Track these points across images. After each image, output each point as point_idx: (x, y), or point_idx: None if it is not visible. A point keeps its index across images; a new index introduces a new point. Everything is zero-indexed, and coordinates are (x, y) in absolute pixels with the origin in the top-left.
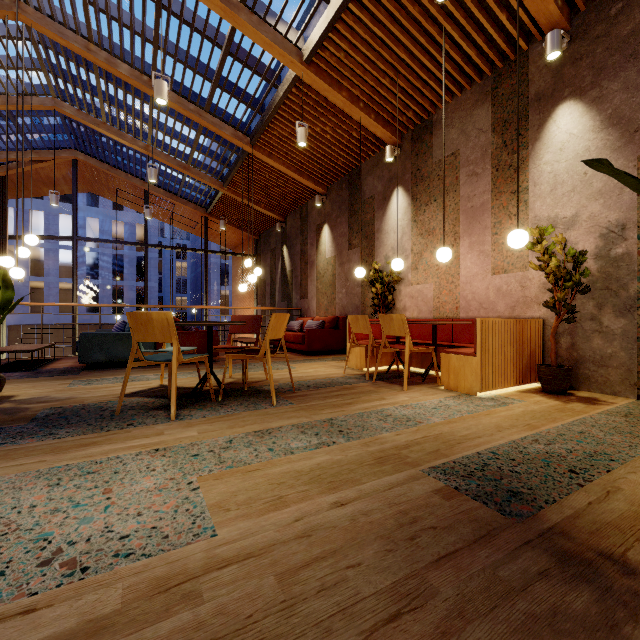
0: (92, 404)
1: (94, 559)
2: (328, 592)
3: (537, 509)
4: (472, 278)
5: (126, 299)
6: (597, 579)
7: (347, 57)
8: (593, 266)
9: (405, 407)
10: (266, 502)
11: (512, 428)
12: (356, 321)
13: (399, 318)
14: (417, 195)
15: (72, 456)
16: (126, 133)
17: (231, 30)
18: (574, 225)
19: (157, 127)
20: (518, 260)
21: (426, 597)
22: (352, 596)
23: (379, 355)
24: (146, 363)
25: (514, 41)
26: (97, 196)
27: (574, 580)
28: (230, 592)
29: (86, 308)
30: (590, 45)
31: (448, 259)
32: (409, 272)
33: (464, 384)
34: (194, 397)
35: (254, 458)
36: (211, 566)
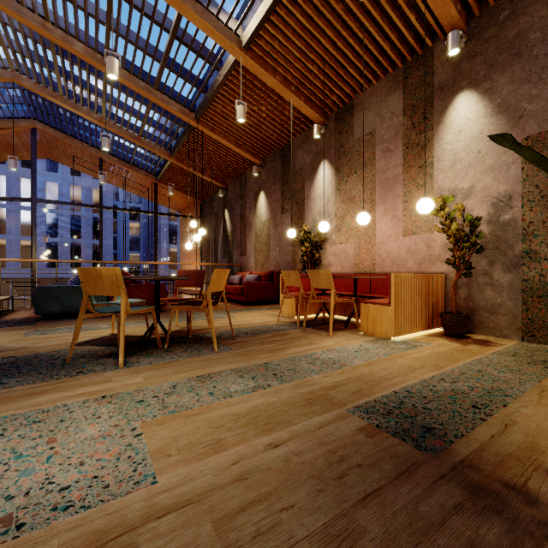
0: (44, 353)
1: (31, 514)
2: (263, 537)
3: (448, 443)
4: (386, 239)
5: (83, 255)
6: (505, 510)
7: (280, 46)
8: (486, 230)
9: (331, 351)
10: (205, 446)
11: (422, 368)
12: (288, 275)
13: (325, 273)
14: (340, 167)
15: (19, 405)
16: (82, 106)
17: (177, 16)
18: (470, 195)
19: (110, 101)
20: (424, 224)
21: (355, 537)
22: (286, 540)
23: (308, 305)
24: (96, 315)
25: (421, 39)
26: (56, 163)
27: (485, 512)
28: (167, 543)
29: (46, 263)
30: (483, 44)
31: (367, 222)
32: (333, 233)
33: (380, 330)
34: (142, 345)
35: (196, 402)
36: (150, 516)
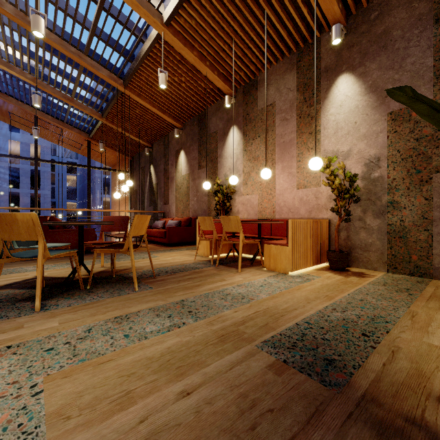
0: None
1: None
2: None
3: (349, 376)
4: (284, 191)
5: (22, 203)
6: None
7: (197, 25)
8: (360, 184)
9: (240, 286)
10: (112, 401)
11: (317, 299)
12: (204, 221)
13: (235, 219)
14: (247, 132)
15: None
16: (15, 65)
17: None
18: (349, 157)
19: (43, 63)
20: (313, 179)
21: None
22: None
23: (220, 246)
24: (13, 259)
25: (311, 30)
26: None
27: None
28: None
29: None
30: (358, 37)
31: (269, 177)
32: (241, 186)
33: (280, 266)
34: (65, 286)
35: (109, 347)
36: None
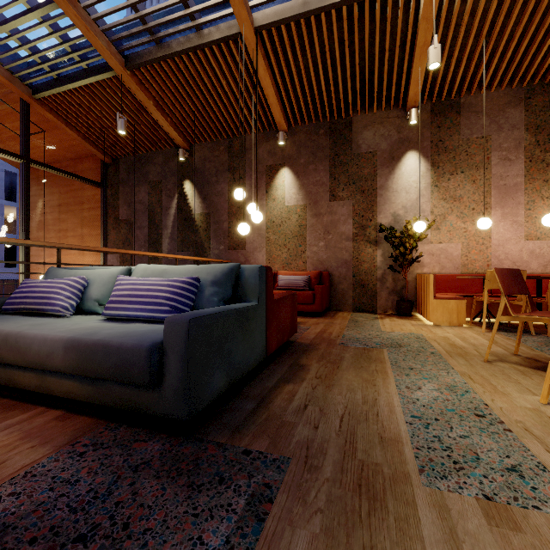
0: None
1: None
2: None
3: None
4: (505, 242)
5: None
6: None
7: None
8: None
9: None
10: None
11: None
12: None
13: None
14: (439, 163)
15: None
16: None
17: None
18: None
19: None
20: None
21: None
22: None
23: None
24: None
25: (548, 69)
26: None
27: None
28: None
29: None
30: None
31: None
32: (428, 231)
33: None
34: None
35: None
36: None
